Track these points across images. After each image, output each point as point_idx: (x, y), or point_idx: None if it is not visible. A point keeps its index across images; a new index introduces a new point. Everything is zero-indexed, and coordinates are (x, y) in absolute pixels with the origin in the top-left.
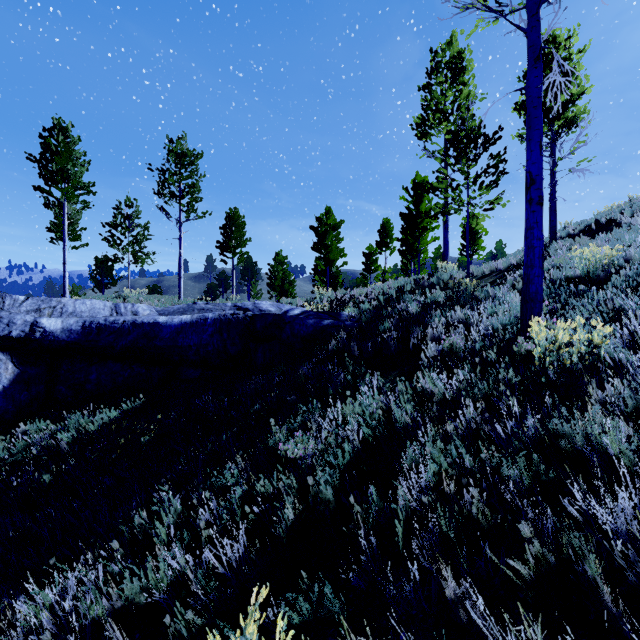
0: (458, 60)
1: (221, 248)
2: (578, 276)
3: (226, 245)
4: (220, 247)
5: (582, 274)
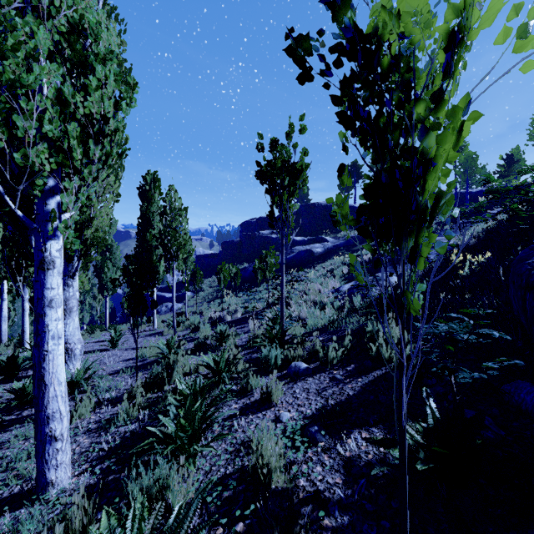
0: None
1: None
2: None
3: None
4: None
5: None
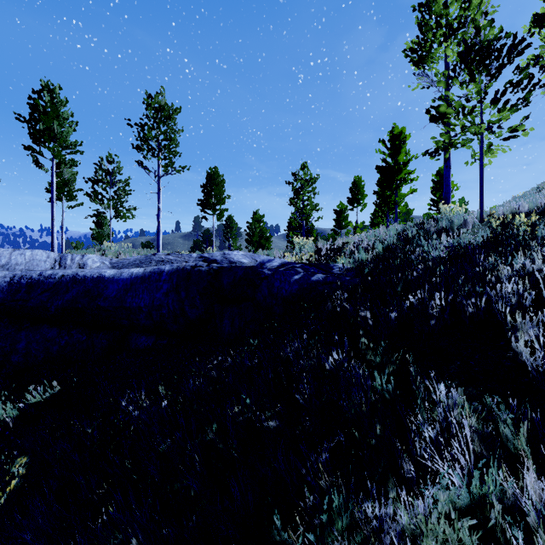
0: None
1: (202, 205)
2: None
3: (206, 202)
4: (201, 204)
5: None
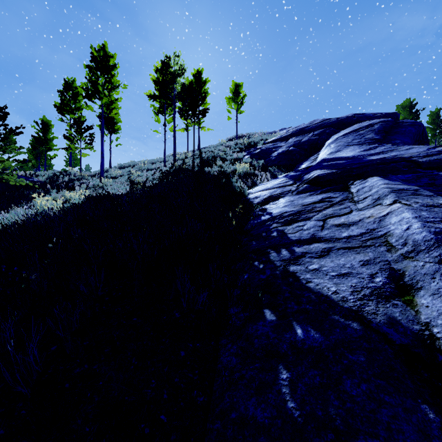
0: (77, 91)
1: None
2: (114, 177)
3: None
4: None
5: (114, 176)
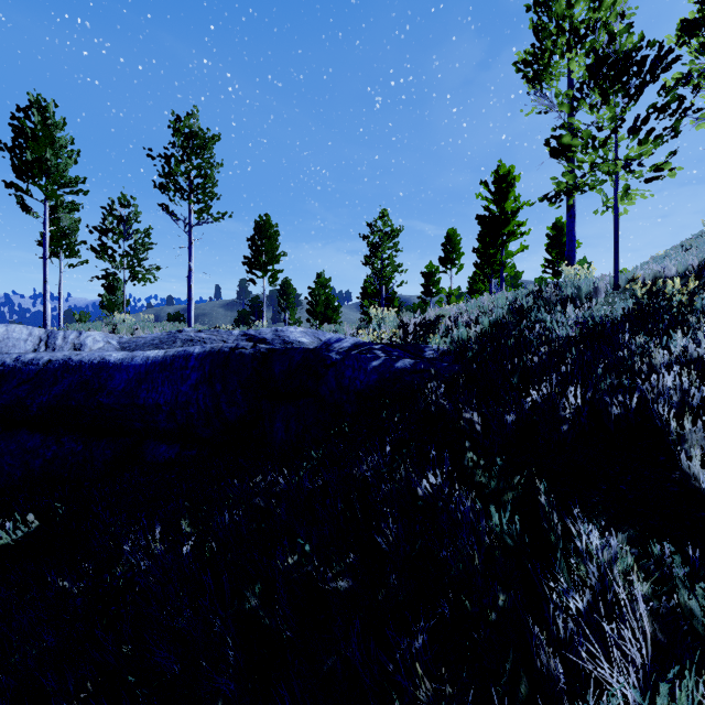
0: None
1: (249, 265)
2: None
3: (255, 261)
4: (247, 263)
5: None
